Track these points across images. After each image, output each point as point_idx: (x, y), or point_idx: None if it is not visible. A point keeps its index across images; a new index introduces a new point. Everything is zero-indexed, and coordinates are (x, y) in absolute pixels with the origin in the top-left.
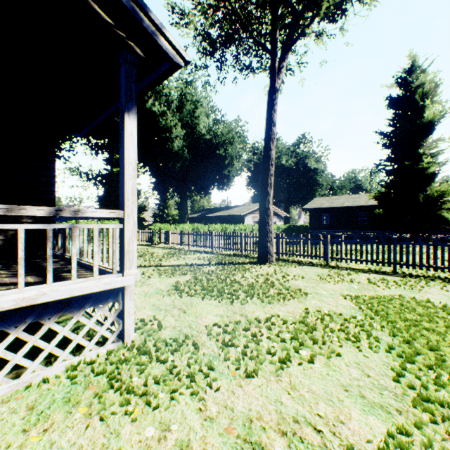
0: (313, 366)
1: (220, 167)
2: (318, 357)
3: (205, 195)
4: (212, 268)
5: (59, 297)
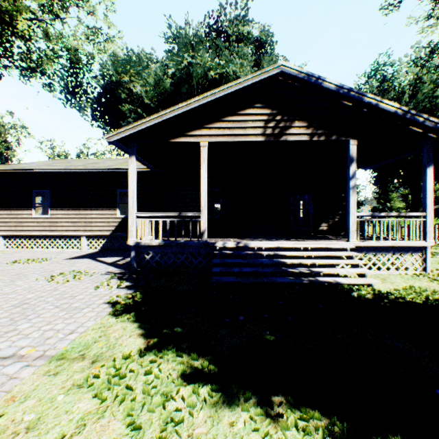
0: None
1: None
2: None
3: None
4: None
5: (403, 245)
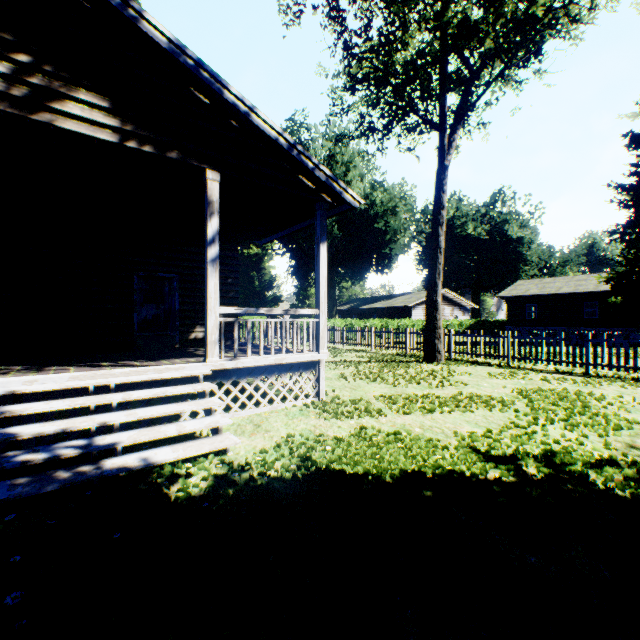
0: (450, 414)
1: (379, 244)
2: (456, 412)
3: (359, 281)
4: (373, 365)
5: (291, 361)
